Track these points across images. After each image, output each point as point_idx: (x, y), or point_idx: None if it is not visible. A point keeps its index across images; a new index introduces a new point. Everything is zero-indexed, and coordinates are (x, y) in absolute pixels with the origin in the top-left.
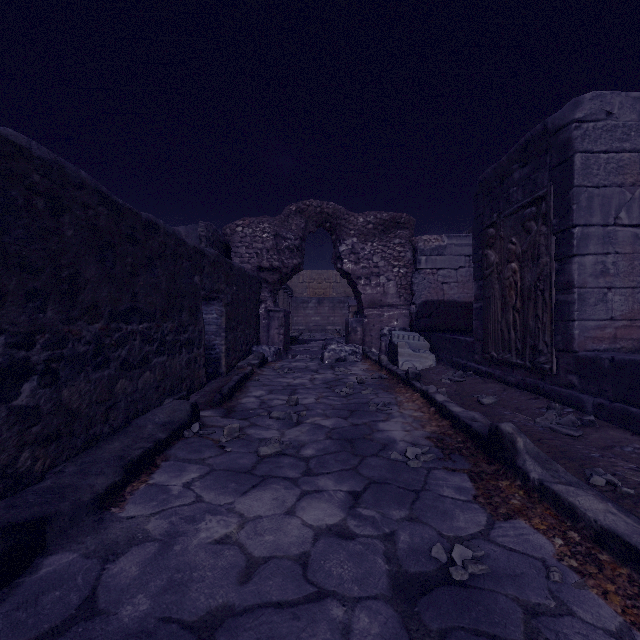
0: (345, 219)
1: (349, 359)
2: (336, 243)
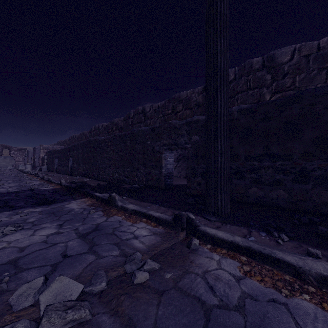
0: (12, 148)
1: (12, 169)
2: (10, 151)
